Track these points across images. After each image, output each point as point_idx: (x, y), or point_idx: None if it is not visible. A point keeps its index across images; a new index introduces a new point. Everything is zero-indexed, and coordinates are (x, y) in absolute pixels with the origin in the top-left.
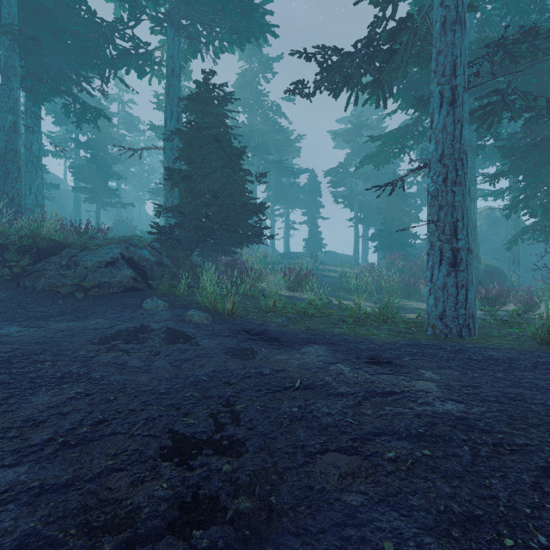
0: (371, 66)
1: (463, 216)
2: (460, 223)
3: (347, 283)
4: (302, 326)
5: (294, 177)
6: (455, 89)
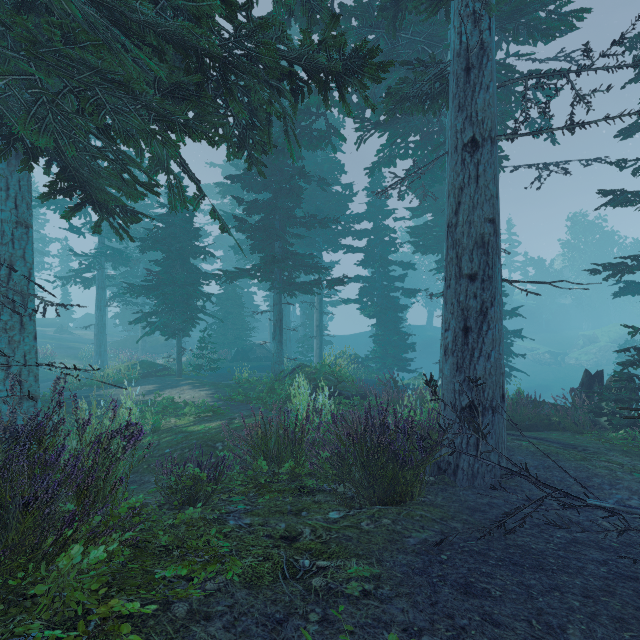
0: (81, 278)
1: (103, 342)
2: (102, 344)
3: (82, 354)
4: (46, 378)
5: (42, 242)
6: (101, 307)
